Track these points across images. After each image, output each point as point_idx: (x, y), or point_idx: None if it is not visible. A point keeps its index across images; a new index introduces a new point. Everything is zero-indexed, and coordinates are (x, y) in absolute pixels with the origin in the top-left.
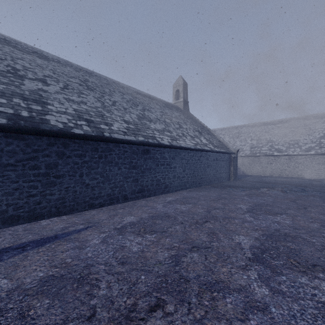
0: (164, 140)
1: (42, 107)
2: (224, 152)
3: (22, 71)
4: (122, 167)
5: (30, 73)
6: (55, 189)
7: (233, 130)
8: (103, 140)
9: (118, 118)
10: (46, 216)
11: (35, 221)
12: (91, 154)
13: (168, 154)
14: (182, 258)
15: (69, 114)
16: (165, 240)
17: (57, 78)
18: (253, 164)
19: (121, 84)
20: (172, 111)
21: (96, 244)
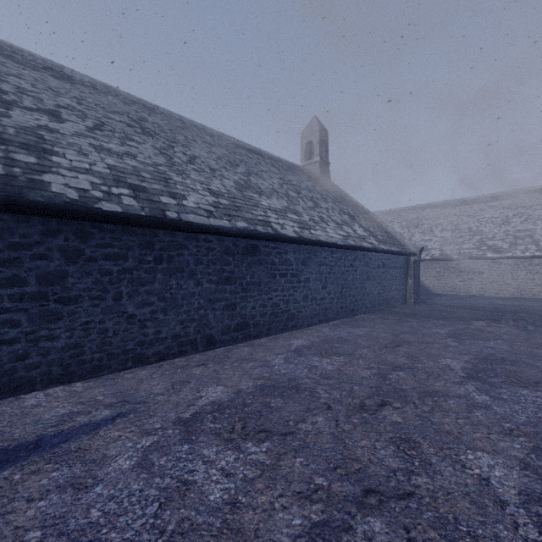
0: (286, 229)
1: (38, 159)
2: (396, 251)
3: (13, 94)
4: (204, 281)
5: (29, 99)
6: (60, 327)
7: (407, 213)
8: (163, 227)
9: (197, 186)
10: (39, 384)
11: (13, 395)
12: (139, 254)
13: (294, 254)
14: (342, 538)
15: (97, 174)
16: (292, 463)
17: (84, 111)
18: (447, 275)
19: (208, 130)
20: (301, 178)
21: (123, 471)
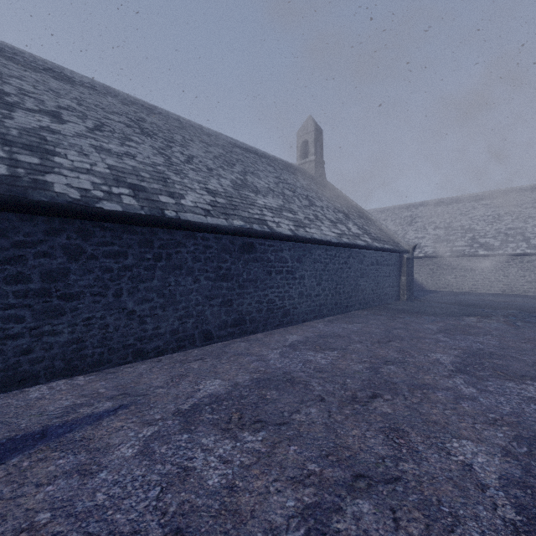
0: (282, 227)
1: (41, 160)
2: (390, 249)
3: (15, 96)
4: (201, 278)
5: (31, 100)
6: (63, 323)
7: (401, 211)
8: (162, 225)
9: (195, 185)
10: (43, 378)
11: (18, 388)
12: (139, 252)
13: (289, 252)
14: (333, 518)
15: (98, 174)
16: (286, 451)
17: (84, 112)
18: (440, 272)
19: (206, 129)
20: (296, 177)
21: (126, 458)
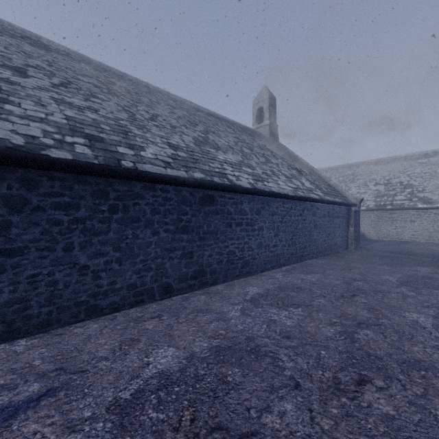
0: (241, 180)
1: None
2: (340, 202)
3: None
4: (161, 230)
5: None
6: (2, 281)
7: (344, 170)
8: (118, 176)
9: (157, 139)
10: None
11: None
12: (93, 204)
13: (249, 204)
14: None
15: (52, 123)
16: None
17: (53, 72)
18: (381, 223)
19: (172, 96)
20: (253, 138)
21: None
